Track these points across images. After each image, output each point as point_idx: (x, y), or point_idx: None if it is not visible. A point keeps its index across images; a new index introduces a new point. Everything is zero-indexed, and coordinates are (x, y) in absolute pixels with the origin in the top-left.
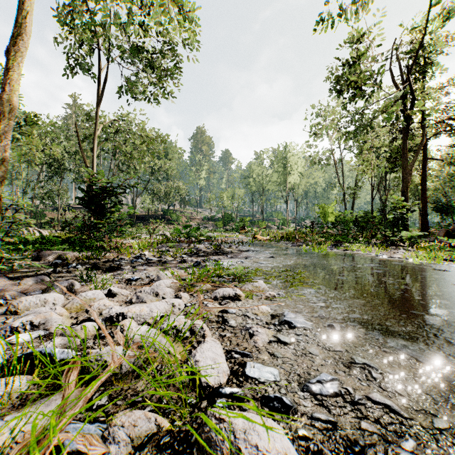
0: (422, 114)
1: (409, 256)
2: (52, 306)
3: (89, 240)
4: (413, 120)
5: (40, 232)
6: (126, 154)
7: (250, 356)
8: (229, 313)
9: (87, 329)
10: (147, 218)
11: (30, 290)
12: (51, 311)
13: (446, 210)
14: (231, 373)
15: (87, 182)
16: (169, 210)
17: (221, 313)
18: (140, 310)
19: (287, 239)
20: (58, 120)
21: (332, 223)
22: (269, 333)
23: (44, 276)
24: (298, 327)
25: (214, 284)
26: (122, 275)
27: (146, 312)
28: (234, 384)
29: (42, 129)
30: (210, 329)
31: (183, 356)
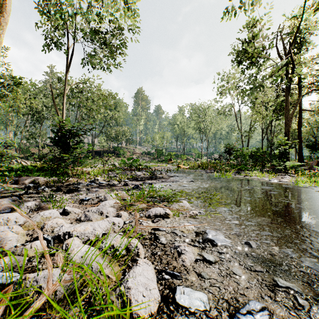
0: (298, 78)
1: (293, 180)
2: (11, 225)
3: (58, 169)
4: (293, 82)
5: (26, 162)
6: (87, 107)
7: (179, 277)
8: (160, 230)
9: (36, 247)
10: (102, 153)
11: (1, 209)
12: (8, 230)
13: (315, 147)
14: (162, 299)
15: (56, 126)
16: (118, 147)
17: (153, 231)
18: (84, 229)
19: (202, 168)
20: (39, 83)
21: (233, 156)
22: (195, 251)
23: (15, 197)
24: (219, 245)
25: (148, 204)
26: (78, 196)
27: (89, 230)
28: (164, 313)
29: (26, 89)
30: (143, 246)
31: (118, 277)
